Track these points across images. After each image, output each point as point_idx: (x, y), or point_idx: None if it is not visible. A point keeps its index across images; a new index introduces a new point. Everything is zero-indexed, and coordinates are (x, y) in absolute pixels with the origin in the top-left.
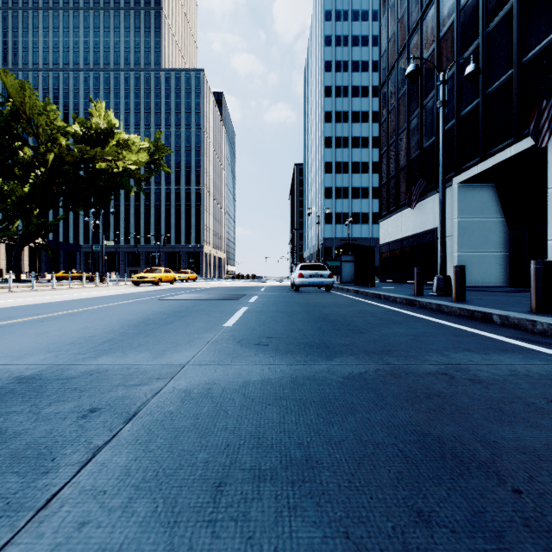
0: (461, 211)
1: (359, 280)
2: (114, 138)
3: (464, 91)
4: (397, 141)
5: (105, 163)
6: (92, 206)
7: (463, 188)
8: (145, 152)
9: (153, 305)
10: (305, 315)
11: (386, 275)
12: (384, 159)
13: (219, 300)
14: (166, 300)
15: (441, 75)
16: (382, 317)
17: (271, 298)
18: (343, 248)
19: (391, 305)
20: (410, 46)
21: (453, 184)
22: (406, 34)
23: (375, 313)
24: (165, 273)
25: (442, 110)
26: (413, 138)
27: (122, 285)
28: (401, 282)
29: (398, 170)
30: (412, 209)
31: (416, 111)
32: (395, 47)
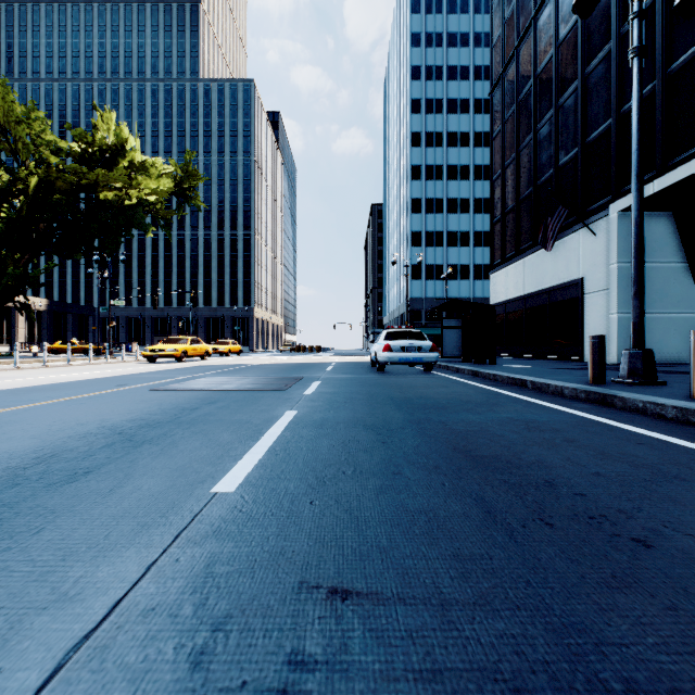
0: (623, 253)
1: (471, 355)
2: (125, 158)
3: (628, 75)
4: (517, 159)
5: (113, 192)
6: (95, 252)
7: (626, 218)
8: (168, 177)
9: (123, 405)
10: (418, 437)
11: (501, 347)
12: (497, 188)
13: (253, 391)
14: (161, 391)
15: (635, 3)
16: (599, 448)
17: (341, 387)
18: (446, 308)
19: (565, 405)
20: (538, 23)
21: (610, 212)
22: (532, 7)
23: (564, 430)
24: (192, 345)
25: (638, 63)
26: (543, 153)
27: (131, 362)
28: (524, 357)
29: (519, 200)
30: (548, 250)
31: (547, 115)
32: (514, 28)
